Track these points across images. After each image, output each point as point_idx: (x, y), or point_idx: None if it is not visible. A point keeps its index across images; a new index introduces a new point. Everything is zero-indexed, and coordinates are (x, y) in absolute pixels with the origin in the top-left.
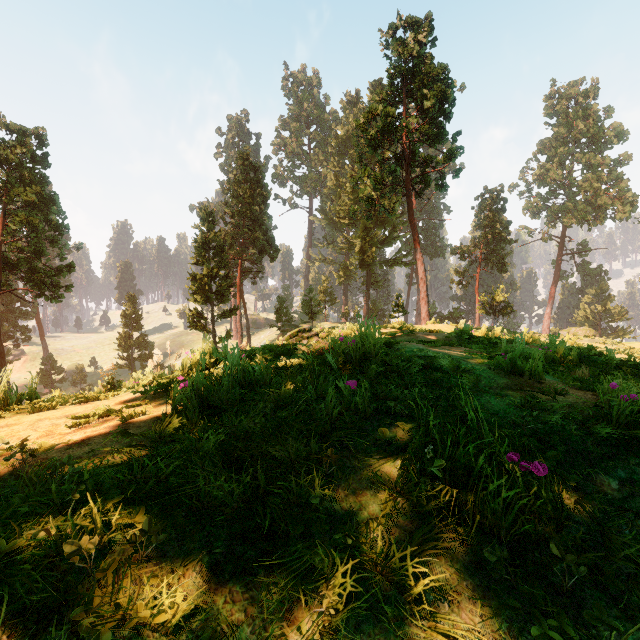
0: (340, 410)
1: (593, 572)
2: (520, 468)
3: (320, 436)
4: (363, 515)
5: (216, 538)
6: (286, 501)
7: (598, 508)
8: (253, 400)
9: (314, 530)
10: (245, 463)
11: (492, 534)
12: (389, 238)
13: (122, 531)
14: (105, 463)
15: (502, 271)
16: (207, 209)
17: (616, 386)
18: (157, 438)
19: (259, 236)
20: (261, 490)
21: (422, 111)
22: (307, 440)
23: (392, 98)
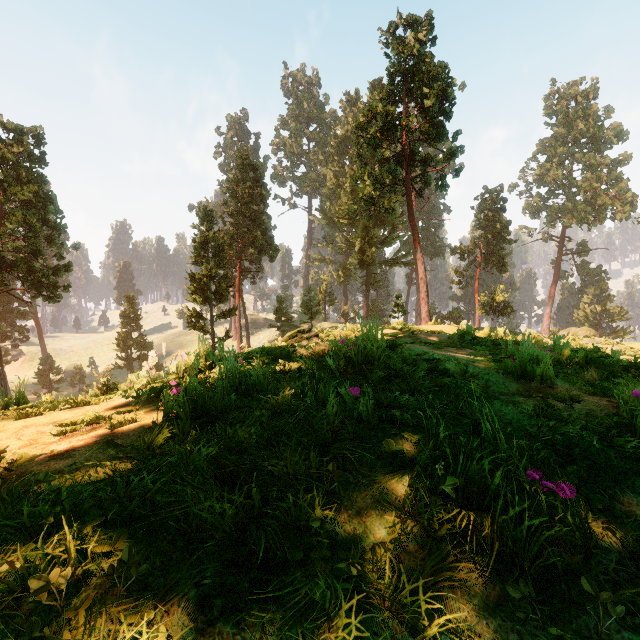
0: (342, 419)
1: (629, 609)
2: (542, 488)
3: (320, 447)
4: (368, 539)
5: (205, 566)
6: (283, 523)
7: (628, 532)
8: (249, 407)
9: (314, 557)
10: (239, 478)
11: (513, 563)
12: (389, 238)
13: (100, 559)
14: (87, 478)
15: (502, 271)
16: (206, 209)
17: (639, 394)
18: (145, 449)
19: (258, 236)
20: (256, 510)
21: (422, 110)
22: (306, 452)
23: (392, 97)
